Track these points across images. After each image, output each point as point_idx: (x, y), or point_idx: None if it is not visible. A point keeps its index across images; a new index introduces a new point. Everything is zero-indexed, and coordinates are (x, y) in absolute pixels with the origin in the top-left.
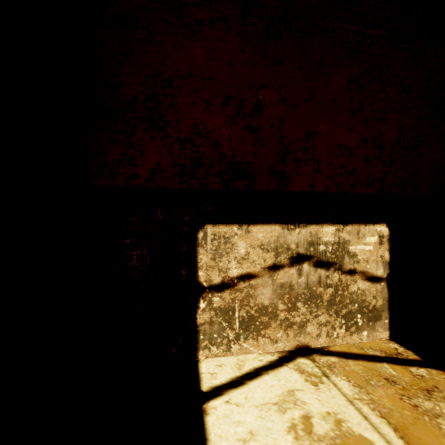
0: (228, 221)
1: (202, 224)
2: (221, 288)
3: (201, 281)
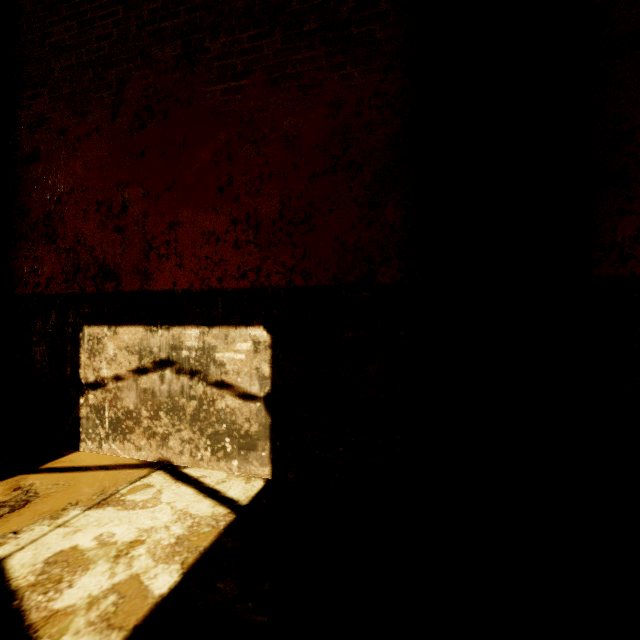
0: None
1: None
2: None
3: None
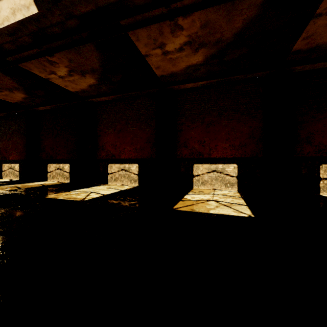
0: None
1: (321, 164)
2: (326, 179)
3: (320, 177)
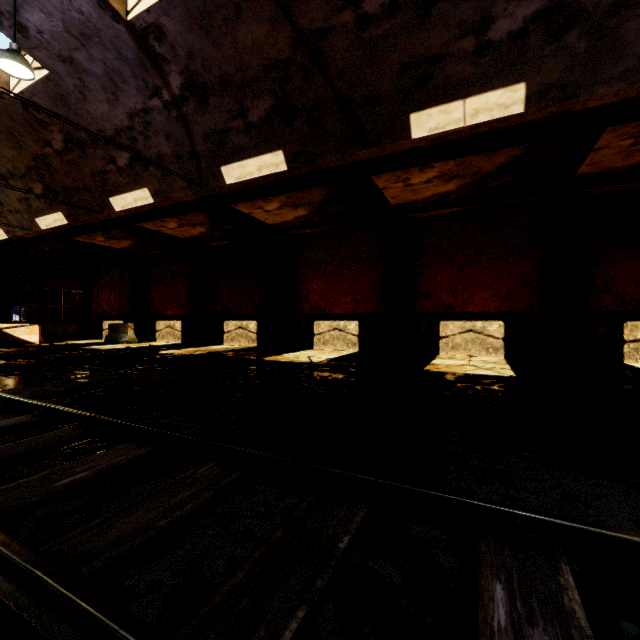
0: (636, 320)
1: (625, 321)
2: (633, 342)
3: (625, 339)
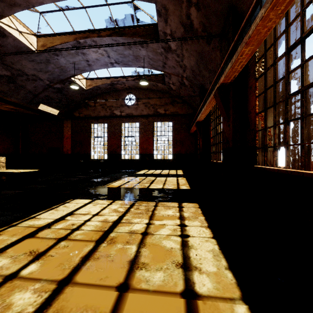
0: None
1: None
2: None
3: None
